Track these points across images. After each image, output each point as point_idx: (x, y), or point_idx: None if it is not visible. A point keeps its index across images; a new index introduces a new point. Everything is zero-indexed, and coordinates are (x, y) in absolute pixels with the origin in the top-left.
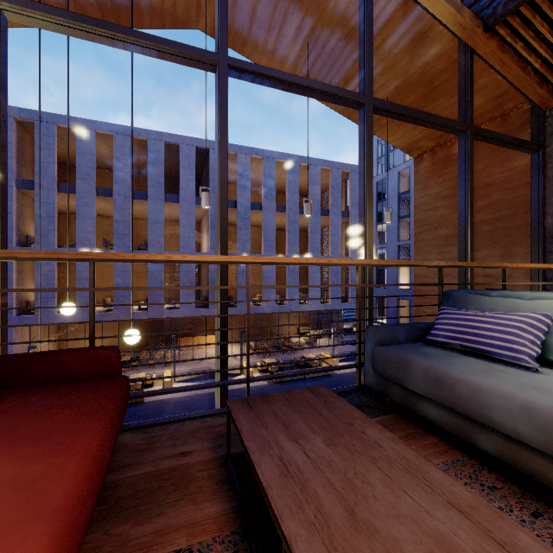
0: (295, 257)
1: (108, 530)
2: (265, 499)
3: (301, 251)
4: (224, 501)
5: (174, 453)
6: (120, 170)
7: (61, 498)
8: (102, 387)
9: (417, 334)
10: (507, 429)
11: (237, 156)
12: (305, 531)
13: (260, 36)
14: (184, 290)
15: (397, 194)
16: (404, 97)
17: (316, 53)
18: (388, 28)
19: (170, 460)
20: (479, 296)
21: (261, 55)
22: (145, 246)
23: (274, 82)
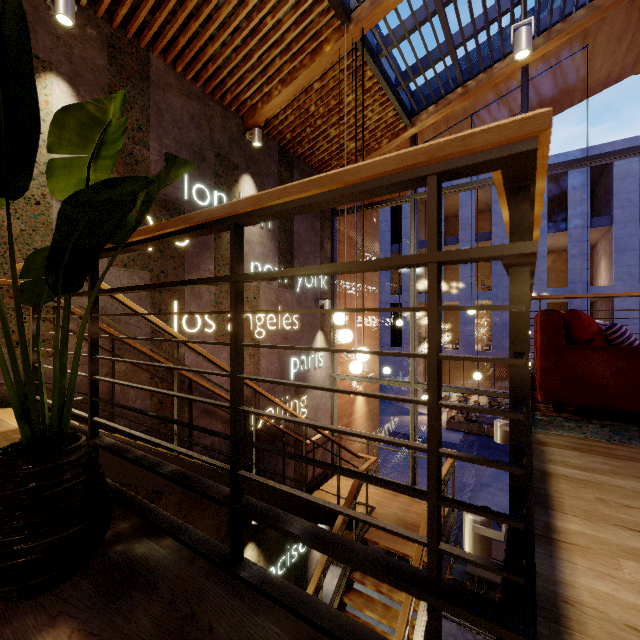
0: None
1: None
2: None
3: None
4: None
5: None
6: (498, 212)
7: None
8: None
9: None
10: None
11: None
12: None
13: None
14: None
15: None
16: None
17: None
18: None
19: None
20: None
21: None
22: None
23: None
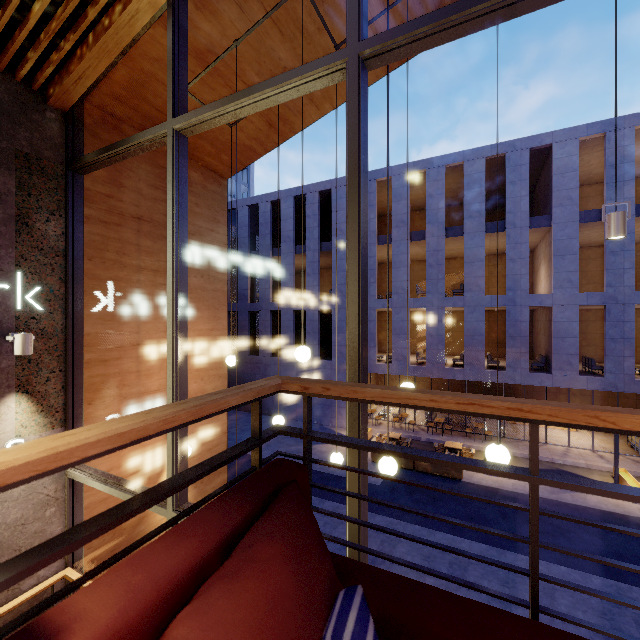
0: None
1: None
2: None
3: None
4: None
5: None
6: (433, 208)
7: None
8: None
9: None
10: None
11: (604, 139)
12: None
13: None
14: (512, 346)
15: None
16: None
17: None
18: None
19: None
20: None
21: None
22: (460, 291)
23: None
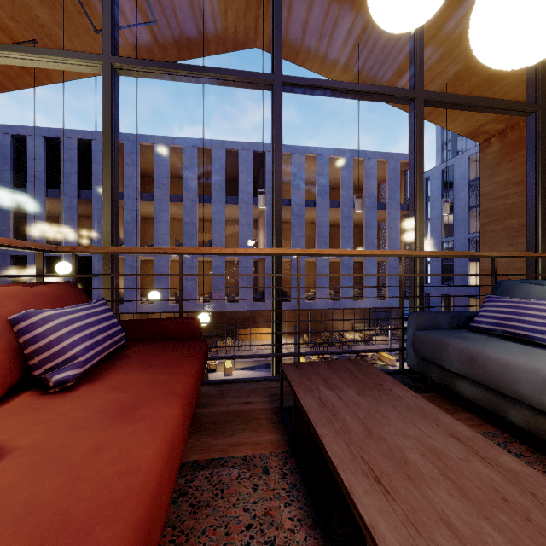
0: (340, 250)
1: (198, 438)
2: (306, 419)
3: (357, 246)
4: (277, 434)
5: (240, 401)
6: (189, 178)
7: (182, 391)
8: (191, 344)
9: (462, 322)
10: (533, 401)
11: (291, 156)
12: (332, 434)
13: (312, 44)
14: (243, 285)
15: (467, 182)
16: (465, 81)
17: (367, 51)
18: (443, 15)
19: (237, 405)
20: (529, 285)
21: (313, 62)
22: (209, 245)
23: (323, 91)
